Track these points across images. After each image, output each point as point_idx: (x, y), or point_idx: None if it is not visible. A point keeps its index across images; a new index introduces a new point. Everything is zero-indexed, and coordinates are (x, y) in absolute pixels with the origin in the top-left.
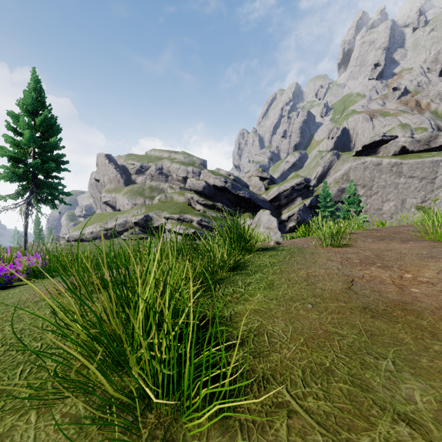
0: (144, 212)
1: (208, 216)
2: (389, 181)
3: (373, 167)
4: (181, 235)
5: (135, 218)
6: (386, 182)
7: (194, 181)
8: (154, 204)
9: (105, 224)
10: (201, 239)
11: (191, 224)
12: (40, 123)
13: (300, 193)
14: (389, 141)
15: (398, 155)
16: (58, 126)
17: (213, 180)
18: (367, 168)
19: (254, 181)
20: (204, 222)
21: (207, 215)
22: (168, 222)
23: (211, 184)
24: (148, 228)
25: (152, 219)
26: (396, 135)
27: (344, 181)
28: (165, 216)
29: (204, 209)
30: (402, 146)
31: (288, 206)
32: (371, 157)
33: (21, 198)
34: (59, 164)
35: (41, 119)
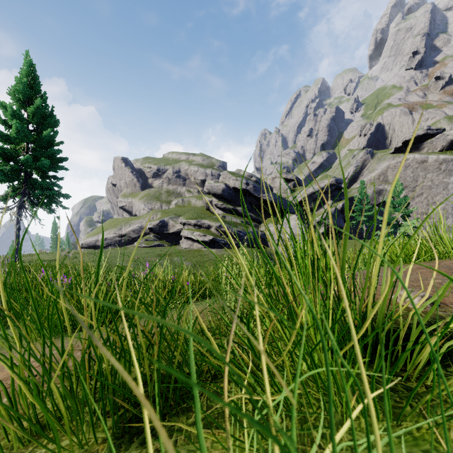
0: (160, 217)
1: (227, 221)
2: (436, 181)
3: (416, 165)
4: (199, 243)
5: (150, 224)
6: (432, 182)
7: (212, 183)
8: (170, 209)
9: (119, 230)
10: (220, 247)
11: (209, 230)
12: (33, 114)
13: (330, 195)
14: (434, 136)
15: (447, 150)
16: (54, 117)
17: (233, 182)
18: (409, 166)
19: (278, 183)
20: (223, 228)
21: (227, 221)
22: (185, 227)
23: (231, 187)
24: (163, 235)
25: (168, 224)
26: (443, 128)
27: (380, 182)
28: (181, 221)
29: (224, 214)
30: (451, 140)
31: (317, 210)
32: (413, 154)
33: (13, 201)
34: (56, 161)
35: (33, 109)
